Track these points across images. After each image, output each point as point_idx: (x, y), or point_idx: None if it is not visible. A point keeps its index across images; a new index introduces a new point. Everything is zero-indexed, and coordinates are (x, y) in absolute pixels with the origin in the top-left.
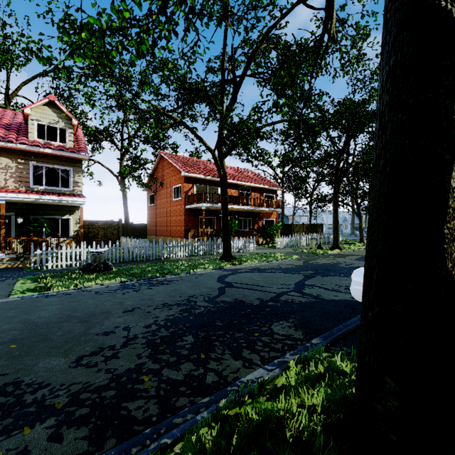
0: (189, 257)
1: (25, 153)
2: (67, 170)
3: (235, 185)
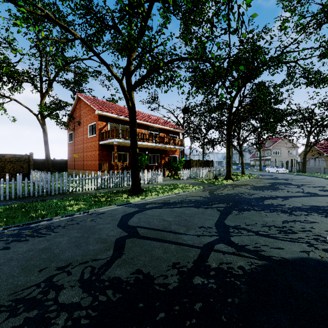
0: (98, 189)
1: None
2: None
3: (145, 126)
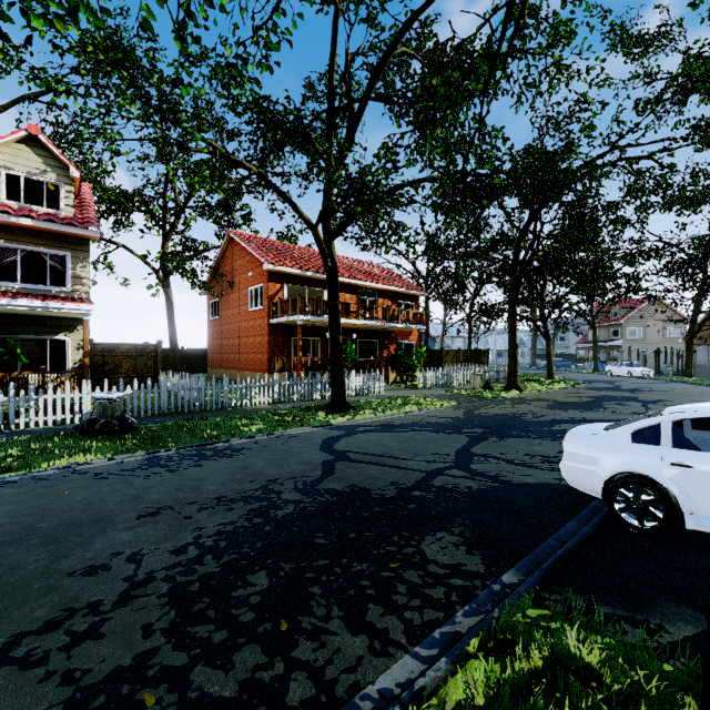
0: (275, 404)
1: None
2: (61, 257)
3: (352, 287)
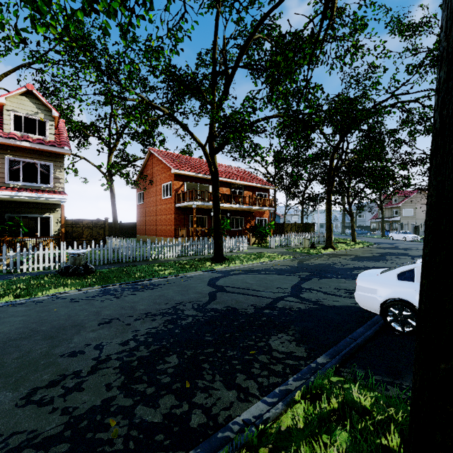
0: (179, 257)
1: (0, 146)
2: (47, 166)
3: (227, 184)
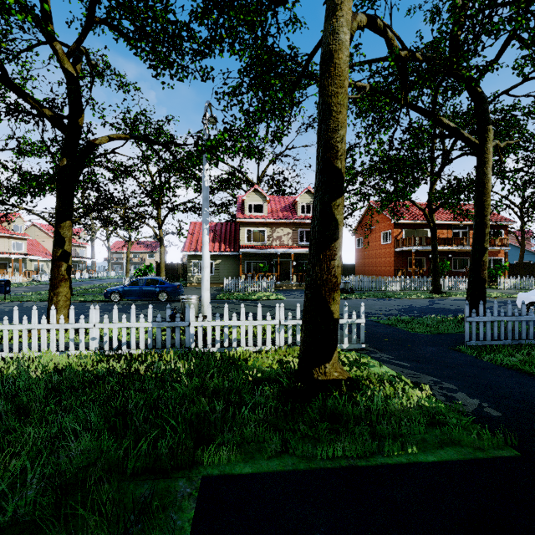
0: (402, 290)
1: (296, 224)
2: None
3: (448, 225)
